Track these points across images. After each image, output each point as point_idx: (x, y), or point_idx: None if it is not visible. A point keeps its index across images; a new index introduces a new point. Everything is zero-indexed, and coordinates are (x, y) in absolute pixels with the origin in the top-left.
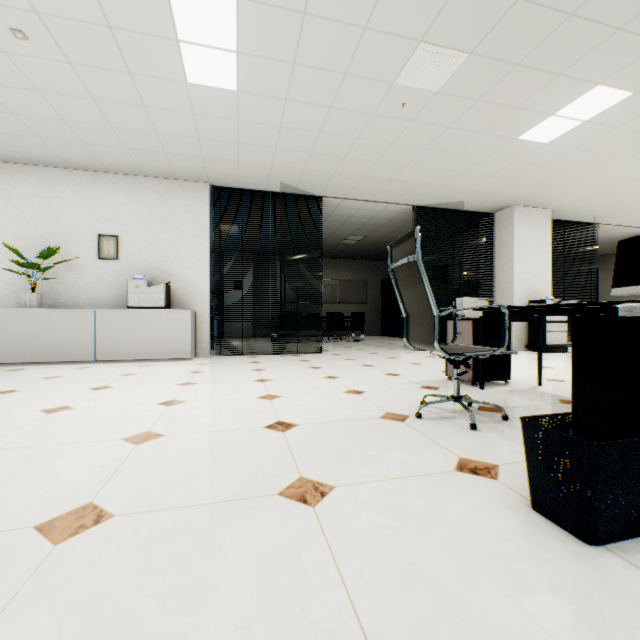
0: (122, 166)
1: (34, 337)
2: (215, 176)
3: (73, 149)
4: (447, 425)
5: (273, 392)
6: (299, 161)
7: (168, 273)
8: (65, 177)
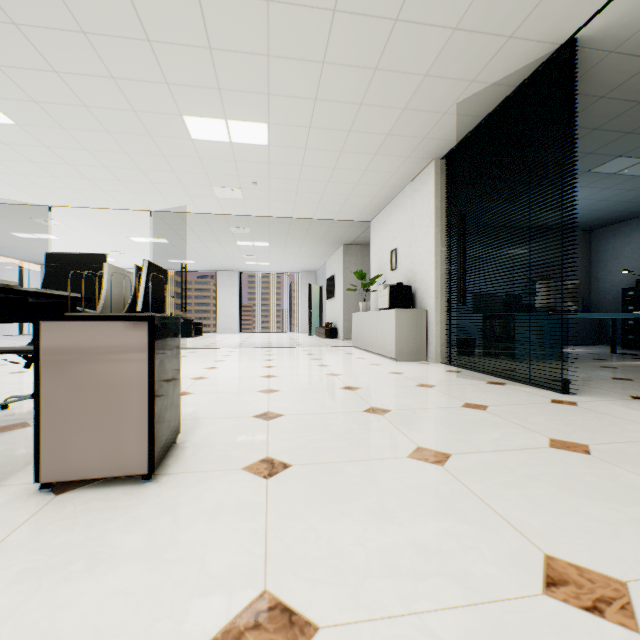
0: (385, 191)
1: (358, 331)
2: (419, 153)
3: (357, 200)
4: (32, 405)
5: (214, 378)
6: (399, 82)
7: (414, 273)
8: (383, 215)
